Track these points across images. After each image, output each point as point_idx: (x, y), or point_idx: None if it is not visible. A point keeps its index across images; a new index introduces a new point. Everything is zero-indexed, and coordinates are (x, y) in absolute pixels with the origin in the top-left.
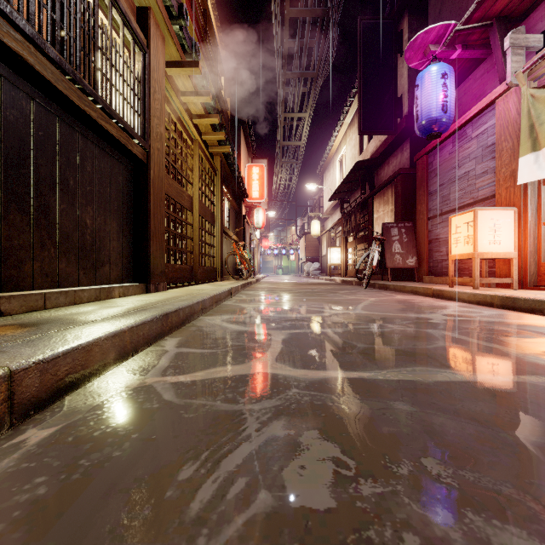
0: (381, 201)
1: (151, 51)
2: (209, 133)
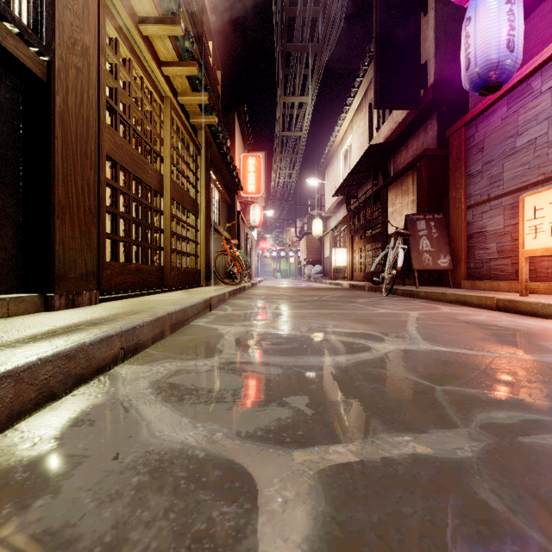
0: (399, 191)
1: None
2: (187, 93)
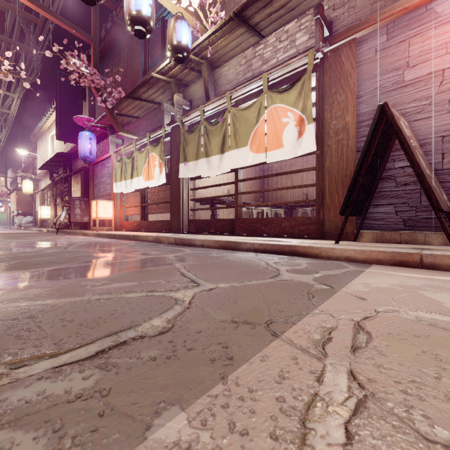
0: (76, 181)
1: None
2: None
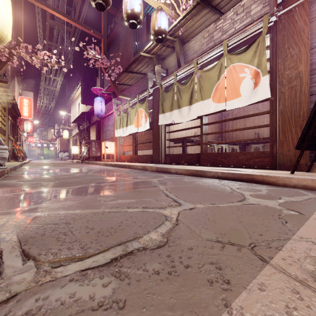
0: (92, 130)
1: None
2: (4, 95)
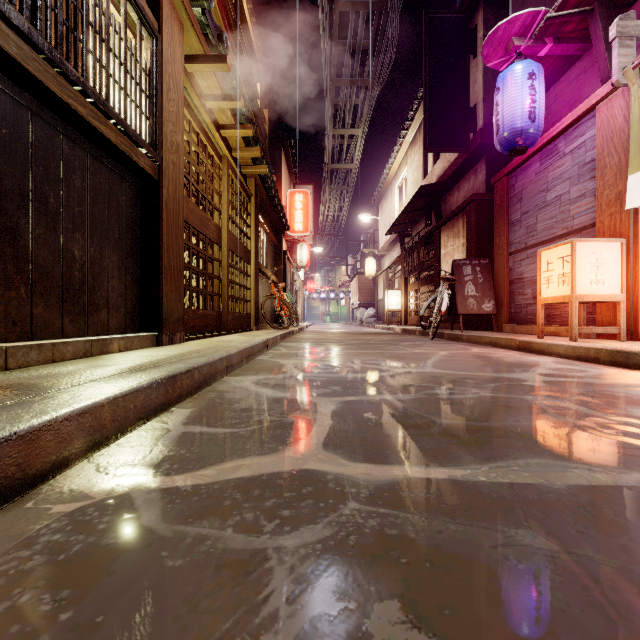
0: (450, 234)
1: (163, 37)
2: (241, 149)
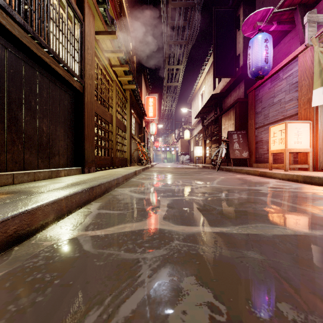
0: (227, 118)
1: (85, 23)
2: (122, 76)
